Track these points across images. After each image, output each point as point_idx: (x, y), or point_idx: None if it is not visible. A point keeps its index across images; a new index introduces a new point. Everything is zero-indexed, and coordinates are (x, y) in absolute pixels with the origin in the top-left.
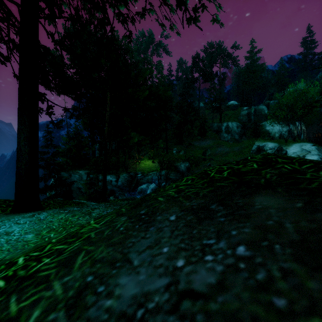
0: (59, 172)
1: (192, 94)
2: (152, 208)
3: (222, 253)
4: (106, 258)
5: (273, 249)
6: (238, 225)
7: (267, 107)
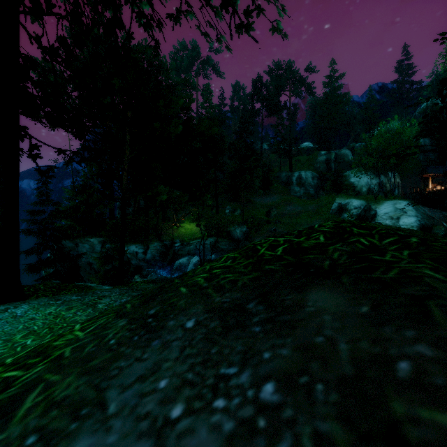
0: (59, 241)
1: (253, 132)
2: (167, 305)
3: (240, 396)
4: (71, 398)
5: (313, 392)
6: (276, 341)
7: (352, 152)
